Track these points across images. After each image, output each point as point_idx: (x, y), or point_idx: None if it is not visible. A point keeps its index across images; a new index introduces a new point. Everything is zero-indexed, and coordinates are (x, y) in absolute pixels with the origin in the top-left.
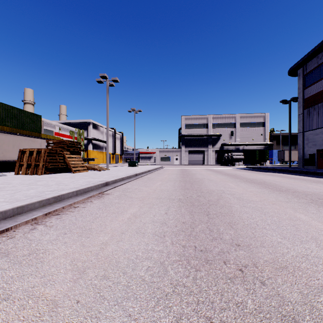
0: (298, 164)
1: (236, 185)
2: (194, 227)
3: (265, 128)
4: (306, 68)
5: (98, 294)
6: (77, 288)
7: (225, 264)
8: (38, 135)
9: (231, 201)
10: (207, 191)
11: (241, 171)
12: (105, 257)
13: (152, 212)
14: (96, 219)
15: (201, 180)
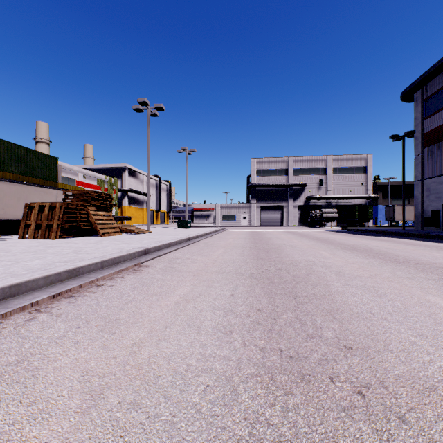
0: (414, 224)
1: (331, 254)
2: (276, 318)
3: (367, 176)
4: (427, 90)
5: (120, 440)
6: (86, 428)
7: (333, 382)
8: (53, 185)
9: (327, 276)
10: (291, 262)
11: (335, 235)
12: (137, 368)
13: (212, 293)
14: (127, 304)
15: (280, 247)
